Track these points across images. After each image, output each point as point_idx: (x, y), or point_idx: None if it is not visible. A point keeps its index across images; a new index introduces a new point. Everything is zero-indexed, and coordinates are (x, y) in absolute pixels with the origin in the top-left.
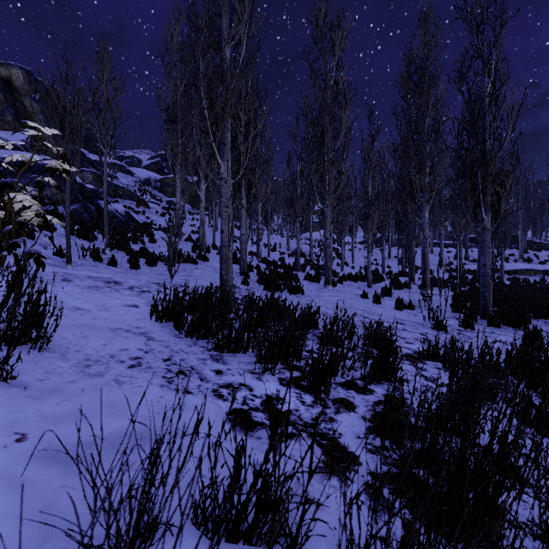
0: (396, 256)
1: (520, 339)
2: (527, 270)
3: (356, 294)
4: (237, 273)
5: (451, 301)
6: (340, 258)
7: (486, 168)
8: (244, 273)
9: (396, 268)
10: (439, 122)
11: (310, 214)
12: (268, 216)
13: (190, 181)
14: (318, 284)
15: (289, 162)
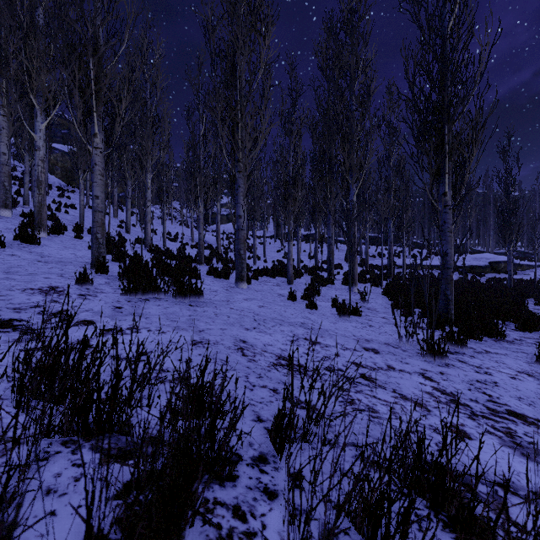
0: (305, 250)
1: (529, 361)
2: (418, 265)
3: (279, 294)
4: (88, 264)
5: (385, 299)
6: (250, 251)
7: (452, 124)
8: (98, 263)
9: (308, 263)
10: (370, 88)
11: (217, 198)
12: (163, 195)
13: (63, 150)
14: (227, 281)
15: (188, 119)
